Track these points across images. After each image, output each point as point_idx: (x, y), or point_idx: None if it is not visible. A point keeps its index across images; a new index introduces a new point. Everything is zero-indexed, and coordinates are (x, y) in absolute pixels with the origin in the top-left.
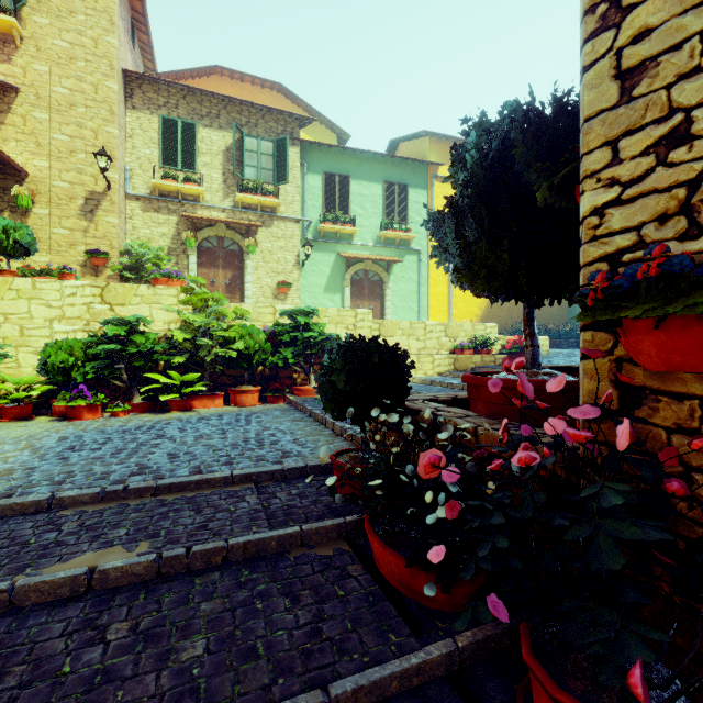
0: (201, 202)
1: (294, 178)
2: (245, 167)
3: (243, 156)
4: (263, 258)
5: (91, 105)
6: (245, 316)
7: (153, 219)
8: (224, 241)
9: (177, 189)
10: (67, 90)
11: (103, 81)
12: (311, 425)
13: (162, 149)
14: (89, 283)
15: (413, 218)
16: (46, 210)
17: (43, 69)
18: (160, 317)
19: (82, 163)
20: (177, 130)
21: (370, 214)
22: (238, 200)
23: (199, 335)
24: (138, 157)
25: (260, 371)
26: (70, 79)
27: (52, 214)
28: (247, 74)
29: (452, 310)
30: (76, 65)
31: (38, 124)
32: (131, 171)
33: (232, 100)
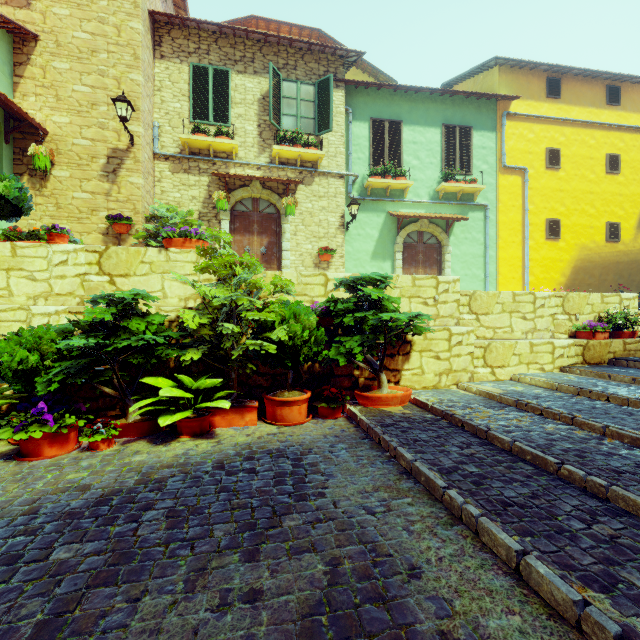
0: (234, 159)
1: (338, 126)
2: (282, 117)
3: (280, 103)
4: (302, 221)
5: (114, 50)
6: (287, 289)
7: (182, 180)
8: (259, 203)
9: (208, 145)
10: (88, 35)
11: (126, 22)
12: (434, 521)
13: (192, 102)
14: (83, 247)
15: (478, 166)
16: (66, 172)
17: (63, 13)
18: (175, 292)
19: (104, 116)
20: (208, 78)
21: (426, 165)
22: (275, 155)
23: (221, 318)
24: (167, 112)
25: (308, 367)
26: (92, 22)
27: (72, 176)
28: (284, 22)
29: (527, 277)
30: (97, 5)
31: (58, 75)
32: (159, 129)
33: (268, 40)
